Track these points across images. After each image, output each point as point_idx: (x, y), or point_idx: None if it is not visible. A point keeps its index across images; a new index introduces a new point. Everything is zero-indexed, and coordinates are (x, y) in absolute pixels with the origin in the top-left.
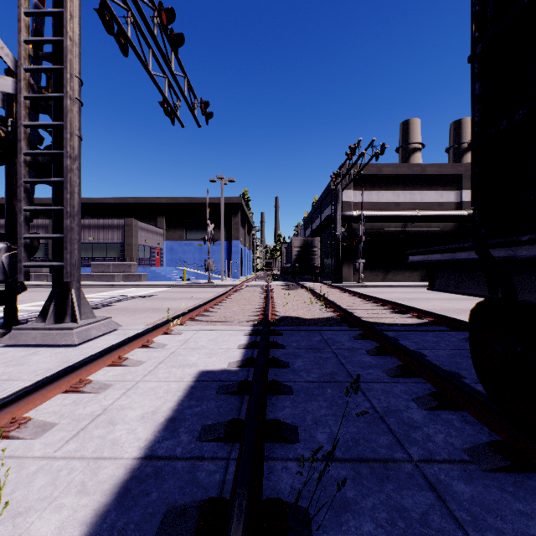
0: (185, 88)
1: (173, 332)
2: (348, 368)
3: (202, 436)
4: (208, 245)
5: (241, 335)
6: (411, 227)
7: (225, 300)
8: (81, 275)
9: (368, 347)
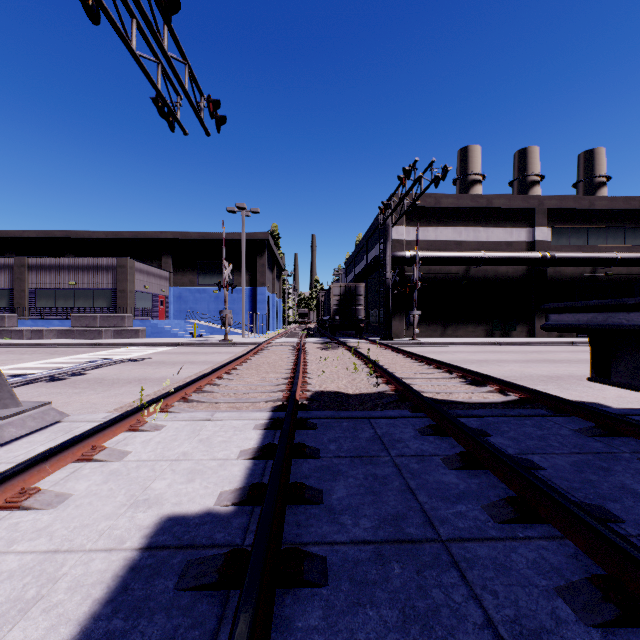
0: (186, 79)
1: (147, 425)
2: (423, 503)
3: None
4: (225, 293)
5: (252, 429)
6: (475, 271)
7: (242, 365)
8: (58, 330)
9: (445, 450)
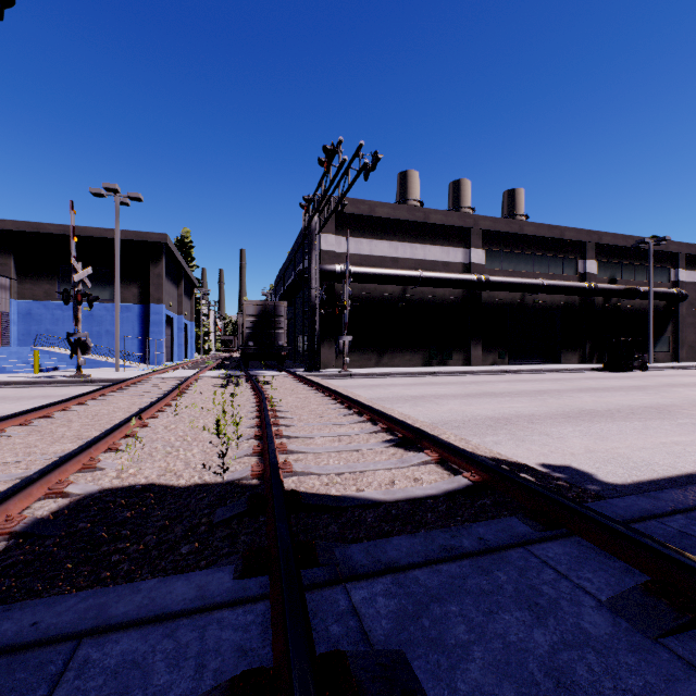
0: None
1: None
2: None
3: None
4: (76, 306)
5: None
6: (412, 293)
7: (28, 425)
8: None
9: None
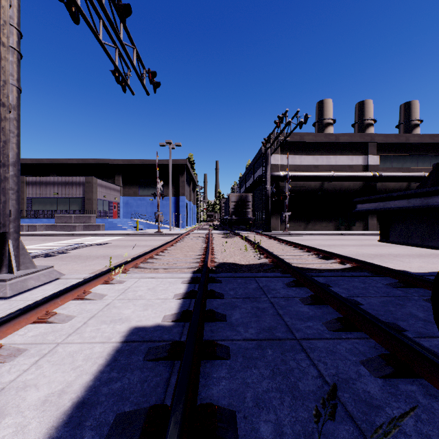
0: (134, 58)
1: (114, 280)
2: (287, 321)
3: (111, 436)
4: (158, 200)
5: (180, 283)
6: (327, 185)
7: (170, 247)
8: (46, 225)
9: (302, 294)
